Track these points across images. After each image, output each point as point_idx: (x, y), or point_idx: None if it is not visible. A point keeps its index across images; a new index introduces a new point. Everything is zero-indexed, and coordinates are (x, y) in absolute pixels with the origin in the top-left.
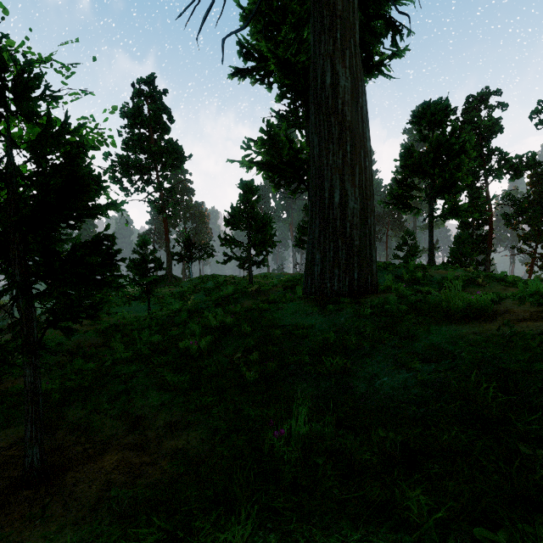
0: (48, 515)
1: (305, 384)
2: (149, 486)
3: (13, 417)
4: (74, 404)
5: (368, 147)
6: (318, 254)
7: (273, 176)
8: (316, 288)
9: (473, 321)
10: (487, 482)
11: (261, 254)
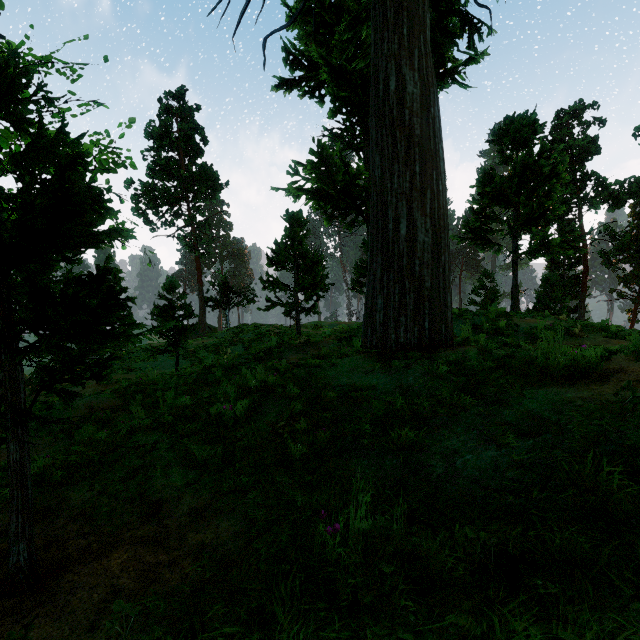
0: (32, 637)
1: (365, 461)
2: (165, 597)
3: (4, 499)
4: (79, 483)
5: (442, 167)
6: (380, 299)
7: (325, 207)
8: (377, 340)
9: (578, 383)
10: (625, 613)
11: (311, 299)
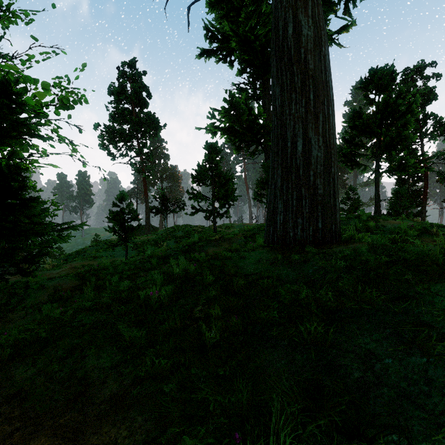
0: None
1: (275, 353)
2: None
3: None
4: (26, 359)
5: (331, 95)
6: (280, 204)
7: (234, 140)
8: (278, 238)
9: None
10: None
11: (224, 206)
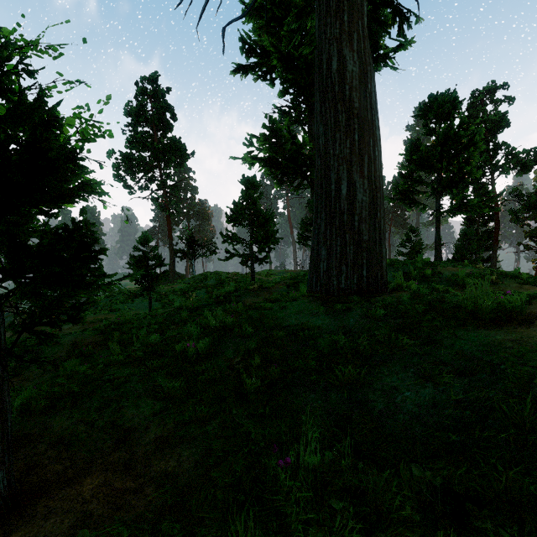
0: None
1: (312, 395)
2: (130, 524)
3: None
4: (60, 412)
5: (377, 135)
6: (324, 250)
7: (276, 172)
8: (321, 286)
9: (505, 326)
10: None
11: (264, 250)
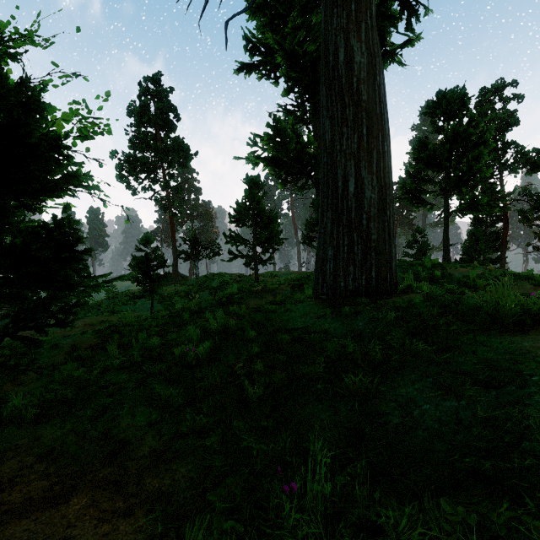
0: None
1: (319, 406)
2: None
3: None
4: (52, 420)
5: (387, 130)
6: (330, 250)
7: (280, 172)
8: (328, 288)
9: (532, 331)
10: None
11: (268, 251)
